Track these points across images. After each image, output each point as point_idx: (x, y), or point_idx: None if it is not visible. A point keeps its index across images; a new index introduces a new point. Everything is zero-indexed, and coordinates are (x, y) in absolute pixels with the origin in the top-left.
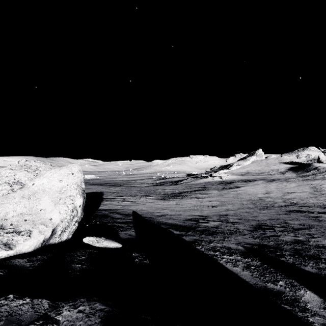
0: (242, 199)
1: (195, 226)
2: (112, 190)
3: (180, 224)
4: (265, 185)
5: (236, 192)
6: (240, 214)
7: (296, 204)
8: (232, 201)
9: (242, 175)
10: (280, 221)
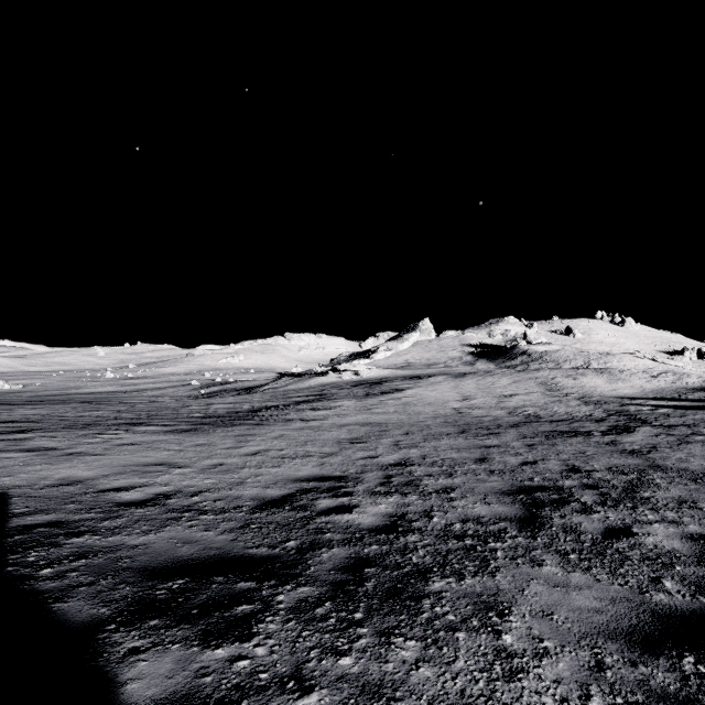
0: (421, 416)
1: (302, 543)
2: (10, 414)
3: (221, 545)
4: (455, 384)
5: (399, 401)
6: (441, 457)
7: (540, 418)
8: (399, 422)
9: (400, 369)
10: (558, 465)
